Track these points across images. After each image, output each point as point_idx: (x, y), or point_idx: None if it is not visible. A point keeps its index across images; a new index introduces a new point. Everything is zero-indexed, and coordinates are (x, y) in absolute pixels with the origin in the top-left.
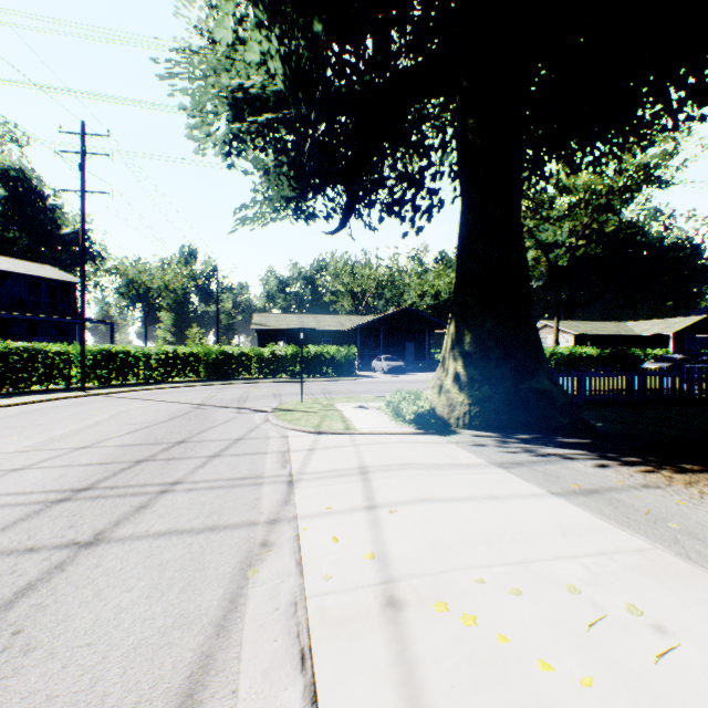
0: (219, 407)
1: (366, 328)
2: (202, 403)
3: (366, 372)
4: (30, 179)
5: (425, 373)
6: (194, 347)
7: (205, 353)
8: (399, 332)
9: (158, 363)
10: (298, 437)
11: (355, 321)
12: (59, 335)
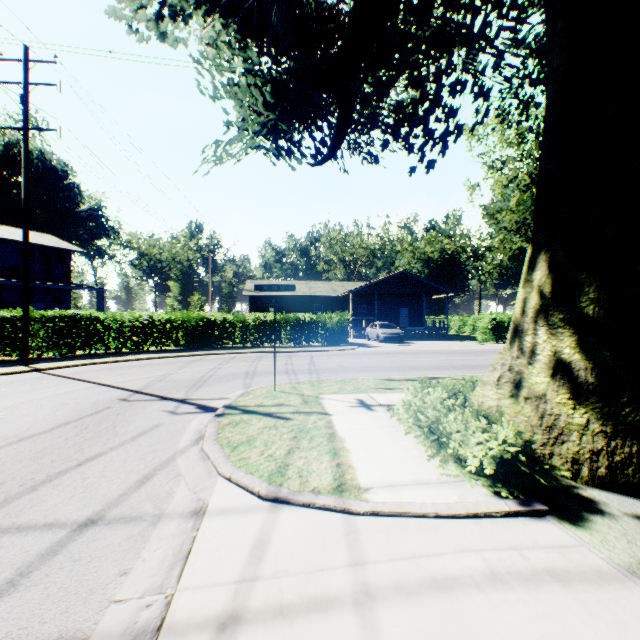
0: (155, 398)
1: (359, 293)
2: (142, 388)
3: (359, 339)
4: (50, 161)
5: (423, 341)
6: (171, 314)
7: (183, 320)
8: (393, 298)
9: (132, 331)
10: (224, 518)
11: (348, 287)
12: (53, 302)
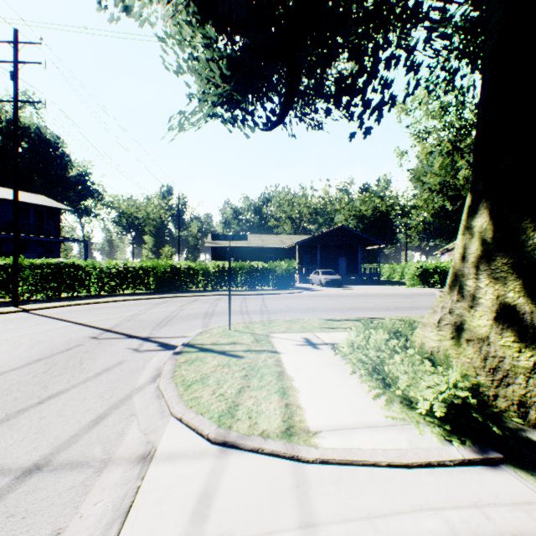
0: (122, 337)
1: (304, 244)
2: (113, 327)
3: (304, 284)
4: (45, 135)
5: (359, 285)
6: (143, 262)
7: (154, 267)
8: (333, 249)
9: (109, 276)
10: (171, 465)
11: (294, 239)
12: (45, 252)
